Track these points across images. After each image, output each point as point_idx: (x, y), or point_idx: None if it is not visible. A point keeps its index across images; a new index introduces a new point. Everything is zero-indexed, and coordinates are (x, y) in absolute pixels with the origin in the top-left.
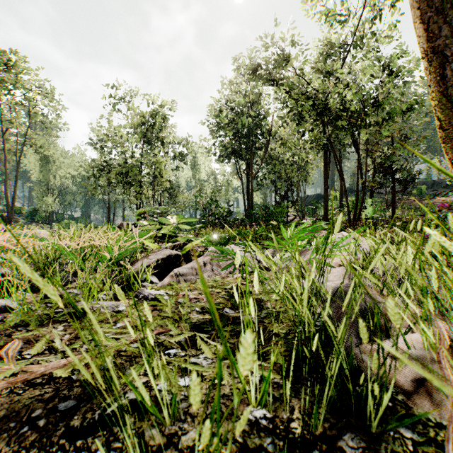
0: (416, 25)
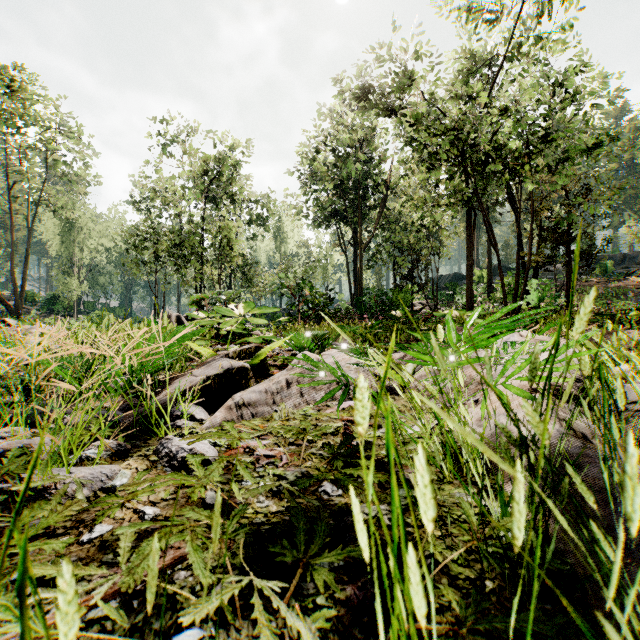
0: None
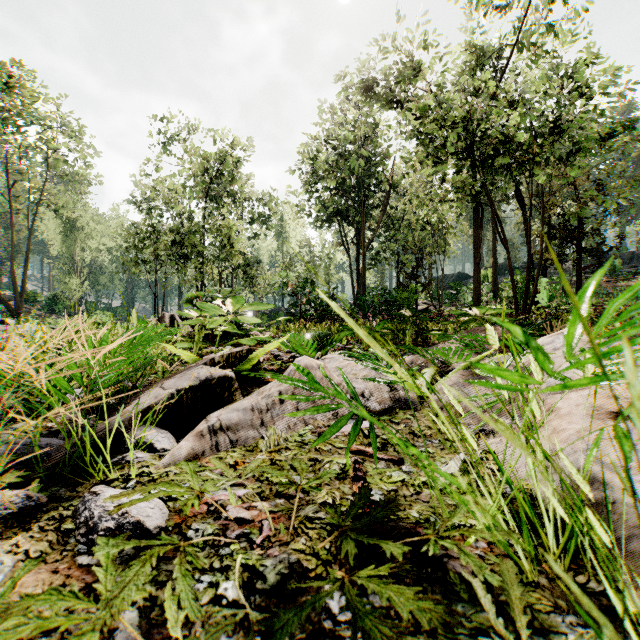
0: None
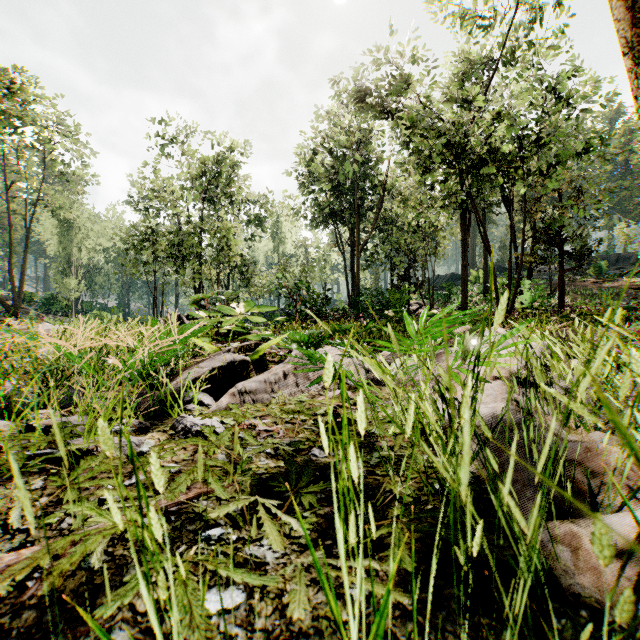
0: (613, 4)
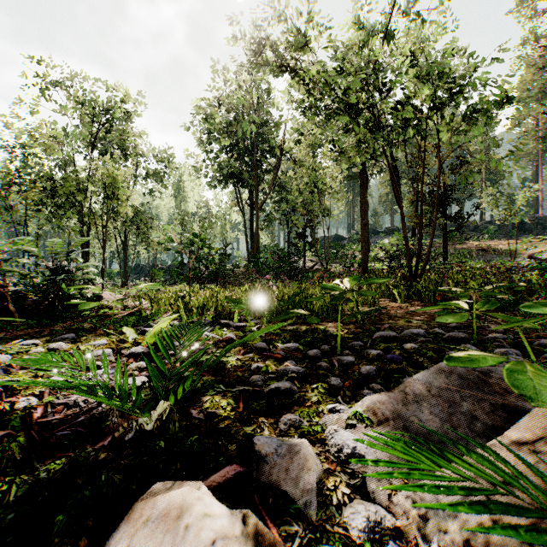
0: None
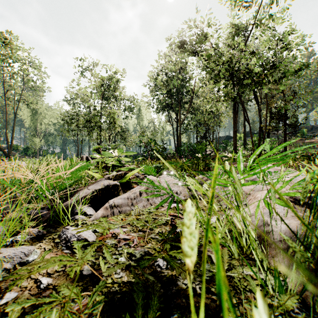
0: None
